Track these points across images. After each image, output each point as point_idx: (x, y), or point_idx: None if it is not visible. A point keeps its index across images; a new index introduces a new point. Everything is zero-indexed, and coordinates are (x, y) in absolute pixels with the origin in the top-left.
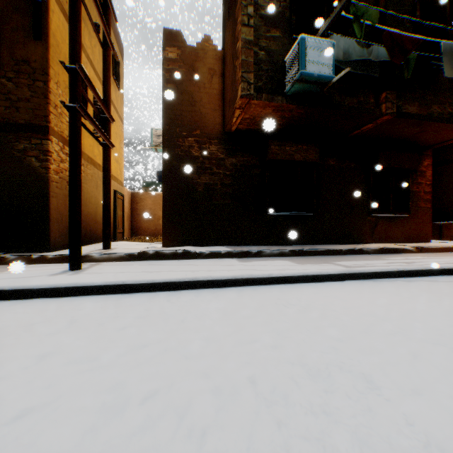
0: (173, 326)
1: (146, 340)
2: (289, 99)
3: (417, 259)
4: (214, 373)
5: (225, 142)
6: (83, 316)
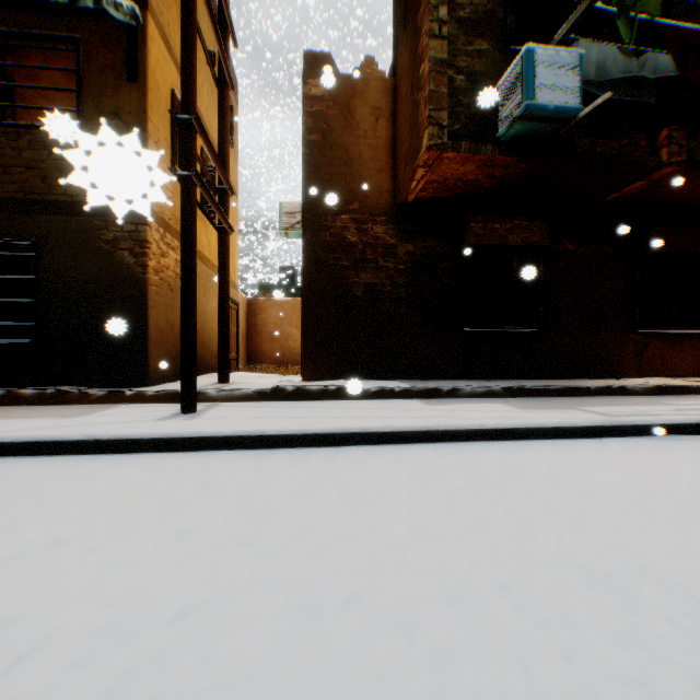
0: (351, 499)
1: (318, 518)
2: (505, 148)
3: None
4: (437, 572)
5: (397, 220)
6: (217, 479)
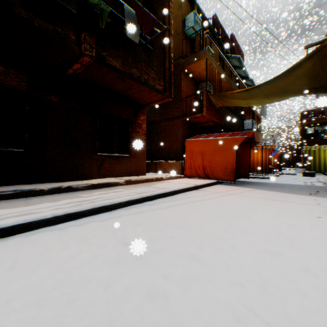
0: None
1: None
2: None
3: (111, 193)
4: None
5: None
6: None
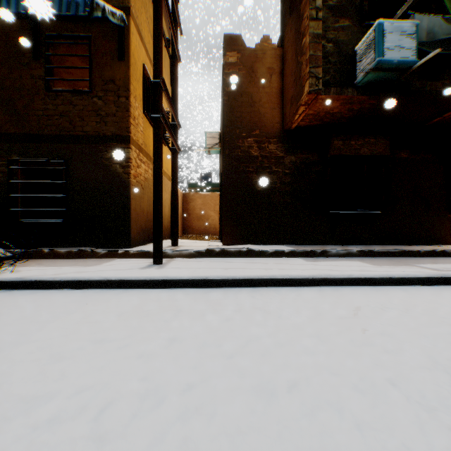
0: (273, 321)
1: (255, 332)
2: (360, 90)
3: None
4: (344, 371)
5: (284, 140)
6: (184, 306)
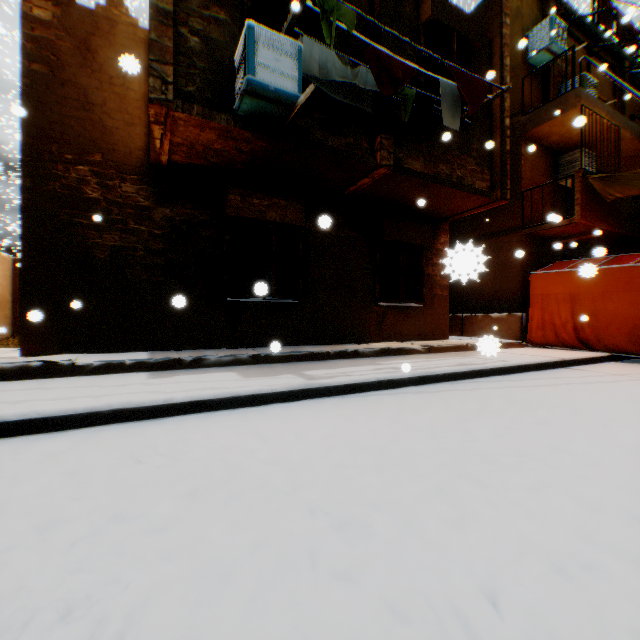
0: None
1: None
2: (241, 121)
3: (417, 362)
4: None
5: (152, 181)
6: None
